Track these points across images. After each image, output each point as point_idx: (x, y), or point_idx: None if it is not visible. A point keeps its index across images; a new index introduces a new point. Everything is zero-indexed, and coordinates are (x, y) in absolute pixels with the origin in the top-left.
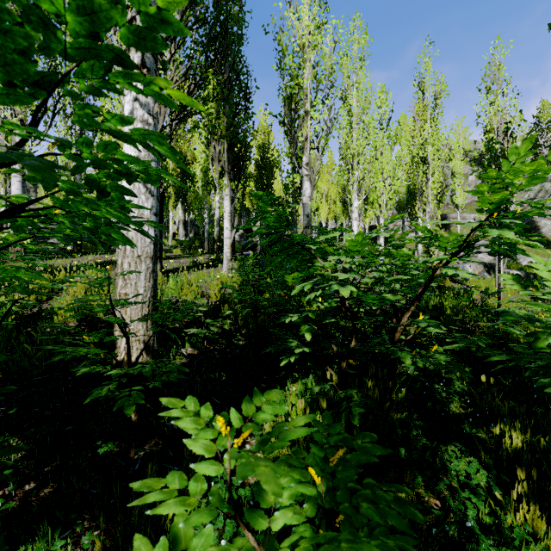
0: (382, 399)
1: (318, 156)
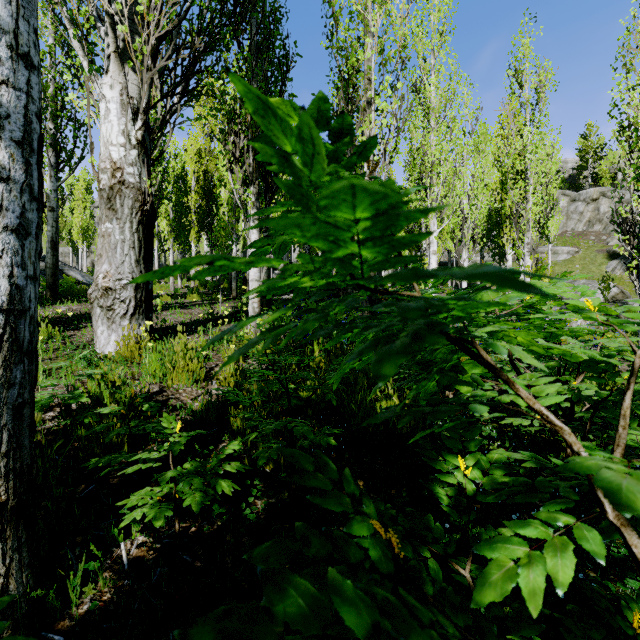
0: None
1: (385, 163)
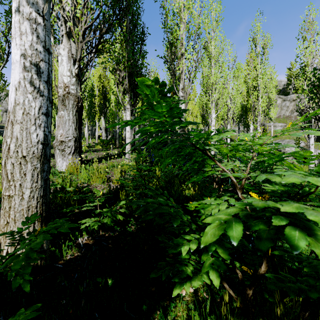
0: None
1: (189, 83)
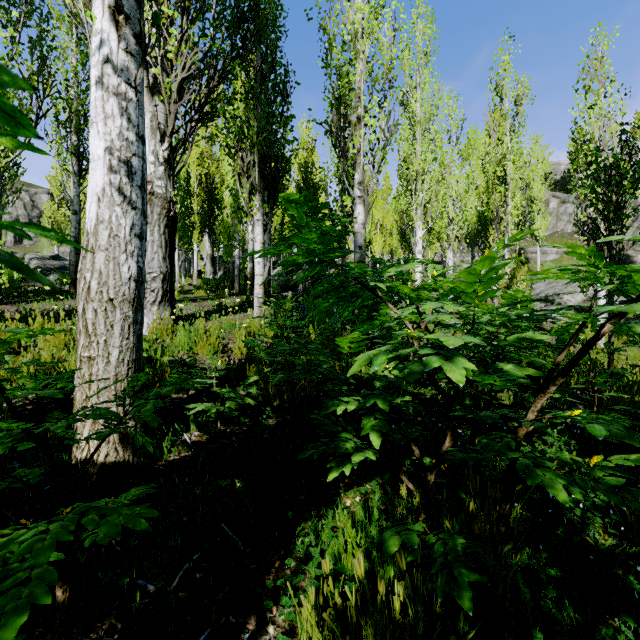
0: (492, 530)
1: (373, 173)
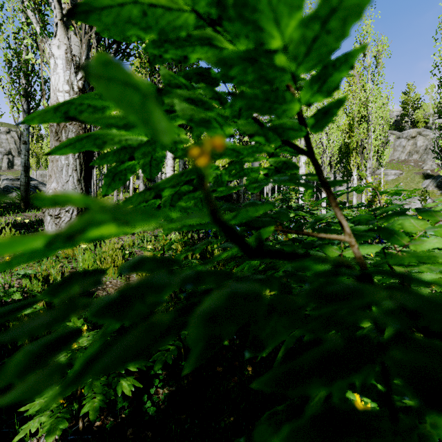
0: None
1: None
